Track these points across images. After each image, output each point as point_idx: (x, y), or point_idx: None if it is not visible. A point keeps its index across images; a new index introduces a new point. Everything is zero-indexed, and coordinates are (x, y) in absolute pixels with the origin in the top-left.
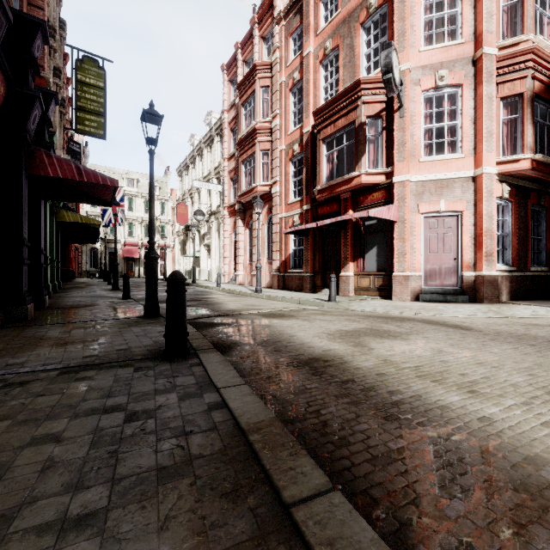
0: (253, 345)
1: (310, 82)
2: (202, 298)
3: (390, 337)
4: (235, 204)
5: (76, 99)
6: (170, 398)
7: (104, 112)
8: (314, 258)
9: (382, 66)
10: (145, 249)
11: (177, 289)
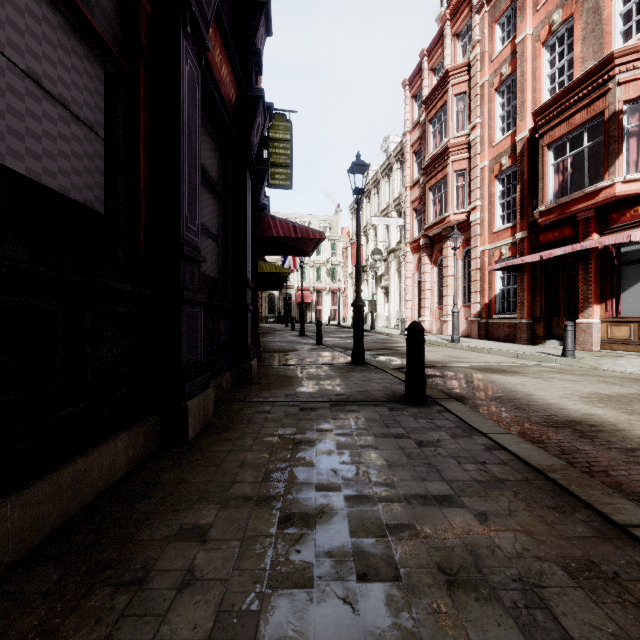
0: (485, 400)
1: (527, 73)
2: (391, 347)
3: None
4: (420, 239)
5: (268, 156)
6: (442, 435)
7: (290, 163)
8: (532, 299)
9: None
10: (316, 294)
11: (418, 338)
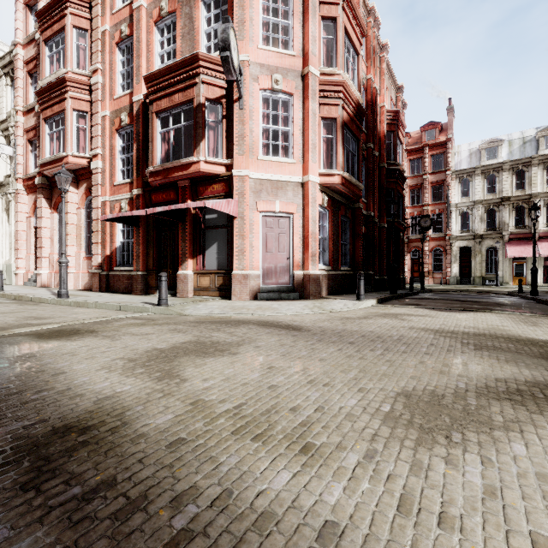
0: None
1: (142, 41)
2: None
3: (216, 353)
4: (36, 177)
5: None
6: None
7: None
8: (147, 253)
9: (220, 40)
10: None
11: None
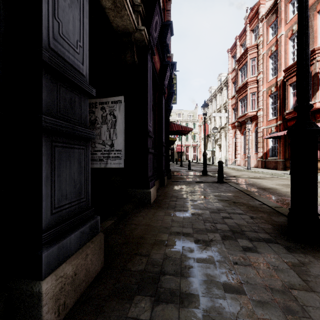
0: (244, 184)
1: (282, 51)
2: None
3: None
4: (235, 122)
5: None
6: (223, 187)
7: (176, 93)
8: (284, 151)
9: None
10: (186, 147)
11: (221, 165)
